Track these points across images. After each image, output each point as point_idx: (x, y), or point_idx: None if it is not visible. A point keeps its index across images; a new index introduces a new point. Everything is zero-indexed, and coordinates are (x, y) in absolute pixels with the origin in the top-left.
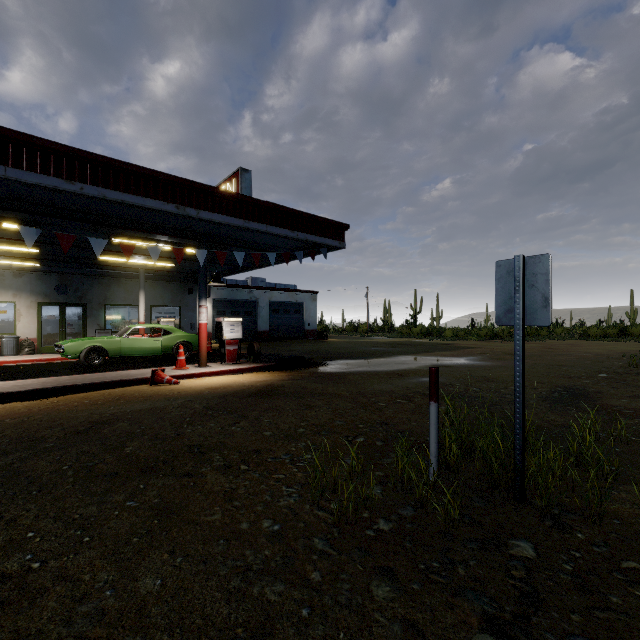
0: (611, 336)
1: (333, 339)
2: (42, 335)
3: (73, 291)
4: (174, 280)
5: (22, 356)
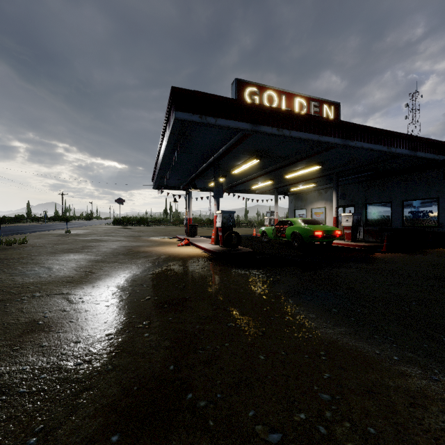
0: None
1: None
2: None
3: (348, 196)
4: (424, 168)
5: None
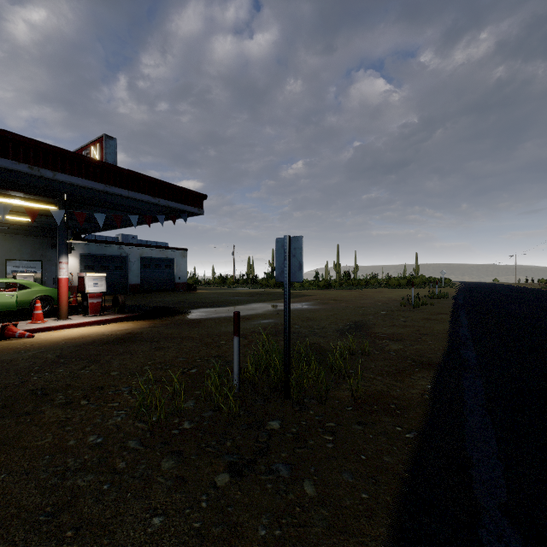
0: (403, 285)
1: (202, 290)
2: None
3: None
4: (34, 234)
5: None
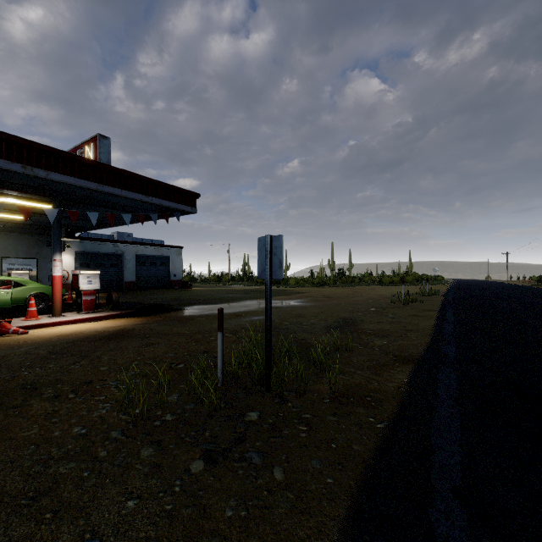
0: (396, 282)
1: (197, 288)
2: None
3: None
4: (30, 232)
5: None
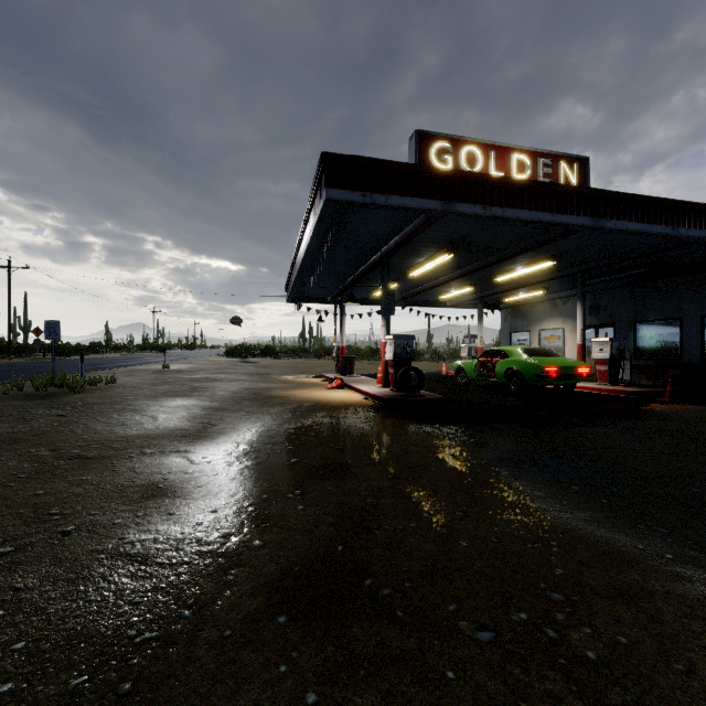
0: None
1: None
2: None
3: (603, 310)
4: None
5: None
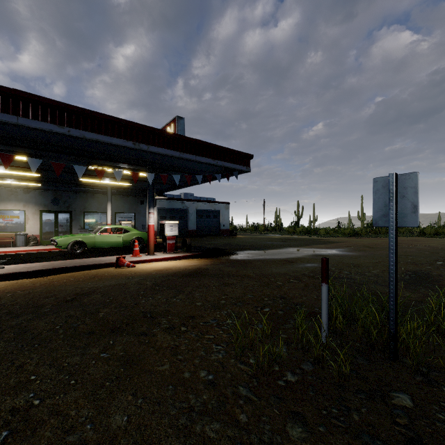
0: (441, 234)
1: (240, 236)
2: (42, 233)
3: (63, 203)
4: (131, 195)
5: (29, 247)
